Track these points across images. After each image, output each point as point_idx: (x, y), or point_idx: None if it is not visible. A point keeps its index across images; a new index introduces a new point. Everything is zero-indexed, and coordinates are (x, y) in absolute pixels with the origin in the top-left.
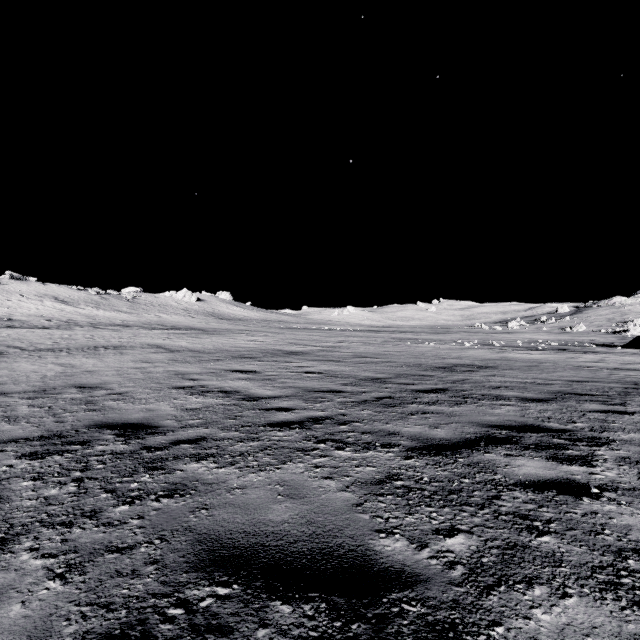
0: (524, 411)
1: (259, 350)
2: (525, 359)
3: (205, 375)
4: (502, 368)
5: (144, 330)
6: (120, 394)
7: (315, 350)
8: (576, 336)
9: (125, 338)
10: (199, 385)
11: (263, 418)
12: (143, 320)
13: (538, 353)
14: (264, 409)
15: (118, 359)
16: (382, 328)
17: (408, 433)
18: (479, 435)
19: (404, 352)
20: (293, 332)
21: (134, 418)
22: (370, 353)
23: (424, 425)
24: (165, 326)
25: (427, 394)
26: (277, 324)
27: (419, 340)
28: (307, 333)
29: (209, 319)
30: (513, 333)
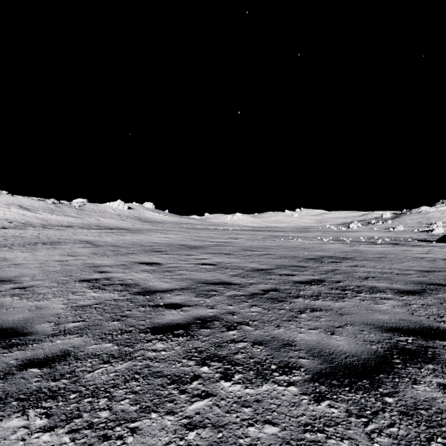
0: (408, 306)
1: (168, 245)
2: (373, 251)
3: (115, 267)
4: (359, 259)
5: (82, 230)
6: (24, 288)
7: (211, 245)
8: (398, 234)
9: (64, 236)
10: (105, 277)
11: (149, 319)
12: (85, 222)
13: (380, 246)
14: (154, 306)
15: (48, 253)
16: (261, 228)
17: (305, 343)
18: (386, 345)
19: (280, 246)
20: (196, 231)
21: (13, 320)
22: (254, 247)
23: (319, 329)
24: (100, 227)
25: (308, 286)
26: (186, 225)
27: (289, 237)
28: (207, 232)
29: (136, 222)
30: (354, 232)
